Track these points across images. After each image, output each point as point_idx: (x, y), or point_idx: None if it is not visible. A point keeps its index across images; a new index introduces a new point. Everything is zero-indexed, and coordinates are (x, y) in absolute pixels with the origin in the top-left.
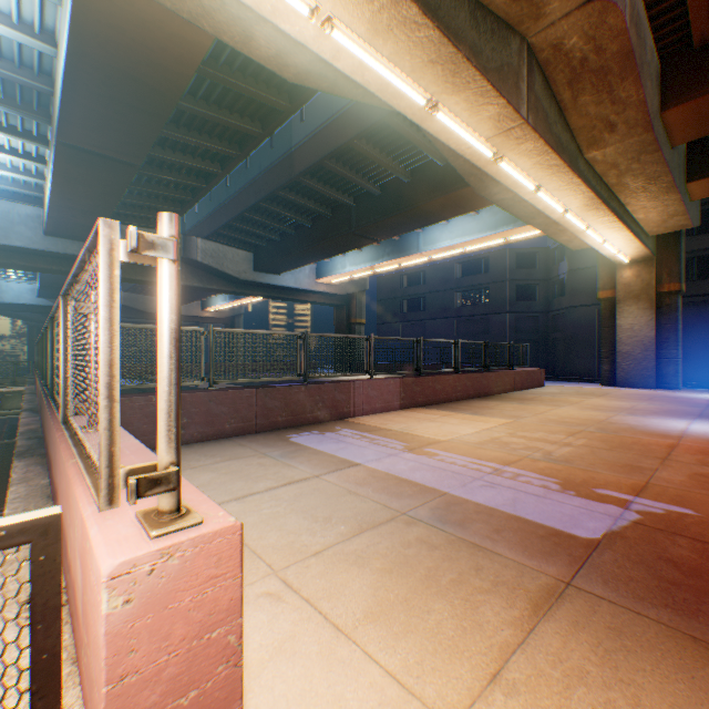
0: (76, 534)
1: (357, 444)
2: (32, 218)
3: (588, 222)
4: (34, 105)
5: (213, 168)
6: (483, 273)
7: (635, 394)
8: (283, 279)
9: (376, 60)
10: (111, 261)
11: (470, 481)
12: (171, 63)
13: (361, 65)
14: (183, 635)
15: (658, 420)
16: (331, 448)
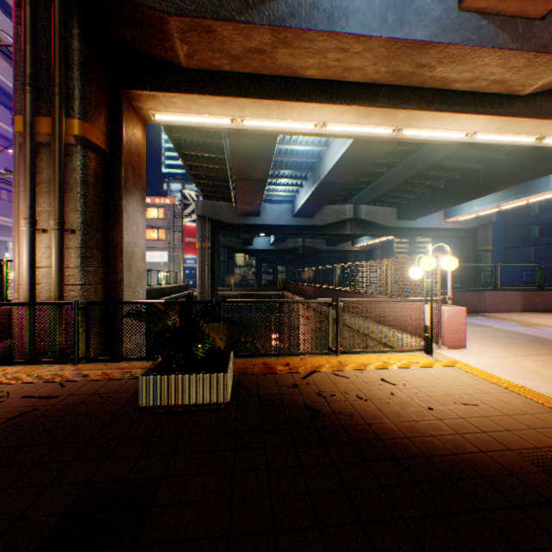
0: (419, 313)
1: (487, 321)
2: (287, 210)
3: None
4: (307, 167)
5: (381, 170)
6: None
7: None
8: (416, 223)
9: (499, 136)
10: (438, 260)
11: None
12: (383, 147)
13: (490, 139)
14: (455, 324)
15: None
16: (471, 321)
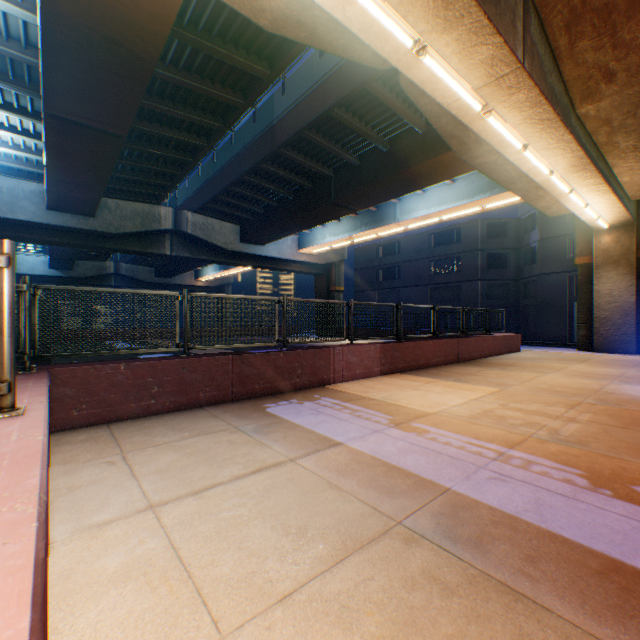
0: None
1: (337, 417)
2: (36, 194)
3: (573, 184)
4: (26, 80)
5: (198, 142)
6: (455, 242)
7: (618, 360)
8: (266, 250)
9: None
10: None
11: (473, 471)
12: (145, 20)
13: None
14: None
15: None
16: (310, 421)
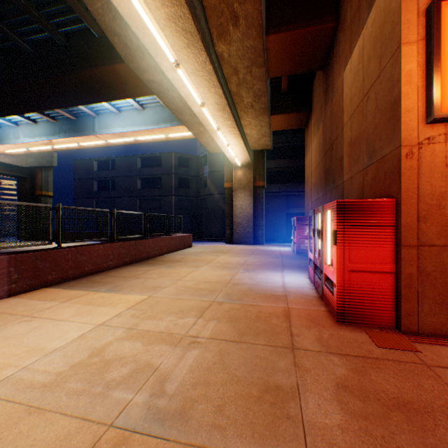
0: None
1: None
2: None
3: (219, 123)
4: None
5: None
6: (158, 167)
7: (245, 250)
8: None
9: None
10: None
11: None
12: None
13: None
14: None
15: (265, 275)
16: None
